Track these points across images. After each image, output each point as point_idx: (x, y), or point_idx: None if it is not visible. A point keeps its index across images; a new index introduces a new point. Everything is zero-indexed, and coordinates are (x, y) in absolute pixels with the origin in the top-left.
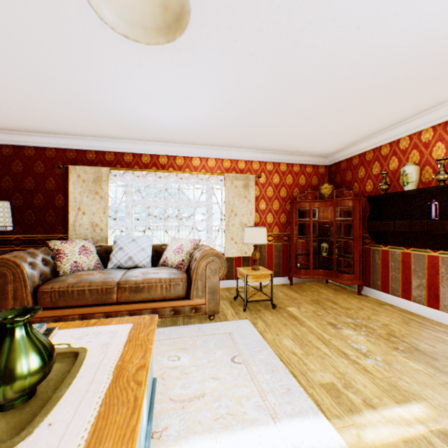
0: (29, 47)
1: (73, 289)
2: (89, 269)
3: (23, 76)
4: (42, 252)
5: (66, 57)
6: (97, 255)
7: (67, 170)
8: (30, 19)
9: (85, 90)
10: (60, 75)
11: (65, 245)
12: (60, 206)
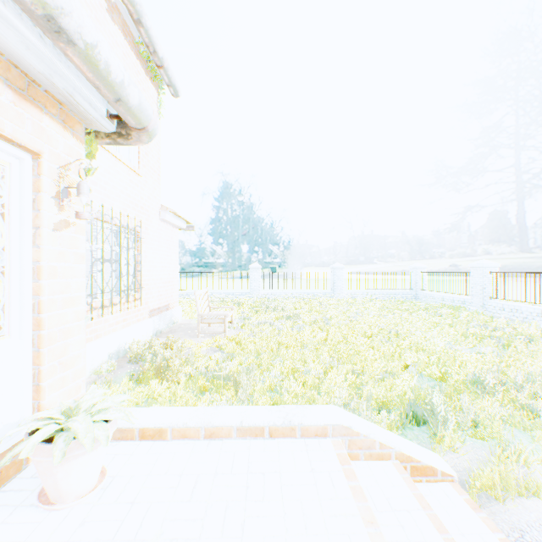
0: None
1: None
2: None
3: None
4: None
5: None
6: None
7: None
8: None
9: None
10: None
11: None
12: None
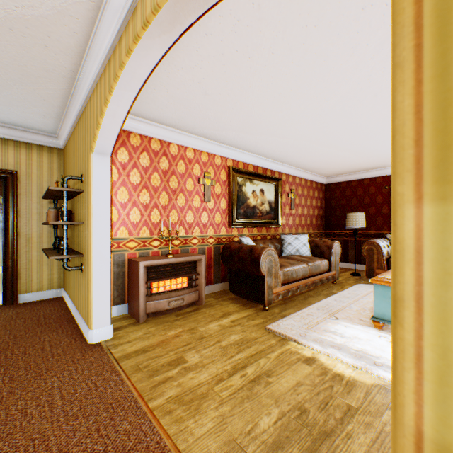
0: None
1: None
2: None
3: (384, 150)
4: (383, 240)
5: None
6: None
7: (389, 189)
8: None
9: None
10: None
11: None
12: (384, 213)
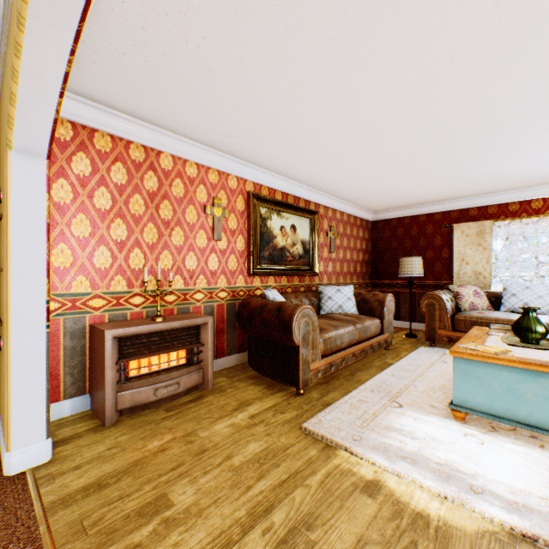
0: (468, 162)
1: (480, 321)
2: (481, 310)
3: (449, 176)
4: (446, 293)
5: (491, 158)
6: (486, 299)
7: (450, 228)
8: (480, 151)
9: (493, 170)
10: (478, 168)
11: (460, 289)
12: (444, 258)
